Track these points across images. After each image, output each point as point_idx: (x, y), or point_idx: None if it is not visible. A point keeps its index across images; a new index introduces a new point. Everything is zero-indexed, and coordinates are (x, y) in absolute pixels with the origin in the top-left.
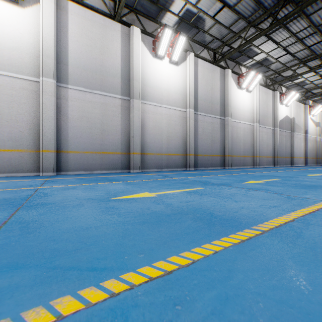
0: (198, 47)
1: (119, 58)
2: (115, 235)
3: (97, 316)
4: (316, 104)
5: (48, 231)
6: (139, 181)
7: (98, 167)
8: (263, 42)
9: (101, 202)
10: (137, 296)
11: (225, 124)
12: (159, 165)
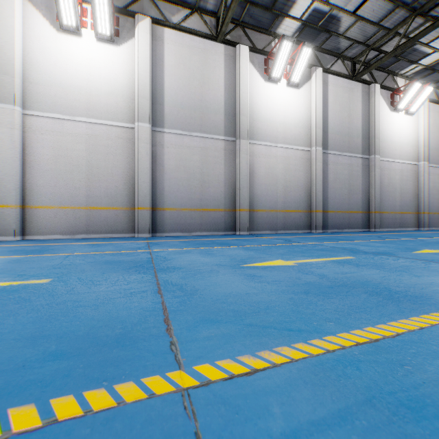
0: (328, 58)
1: (222, 88)
2: (283, 302)
3: (327, 363)
4: None
5: (208, 294)
6: (258, 246)
7: (198, 227)
8: (437, 36)
9: (235, 269)
10: (355, 354)
11: (370, 165)
12: (273, 225)
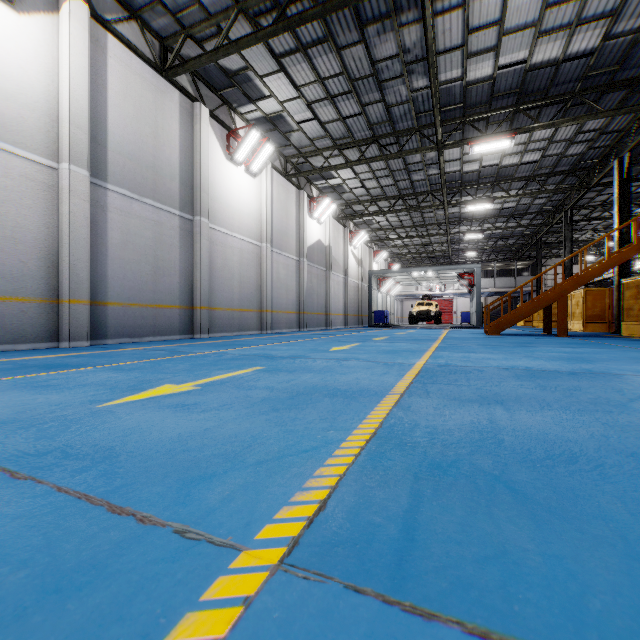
0: (109, 3)
1: None
2: None
3: None
4: (358, 230)
5: None
6: None
7: None
8: (272, 72)
9: None
10: None
11: (195, 231)
12: None
